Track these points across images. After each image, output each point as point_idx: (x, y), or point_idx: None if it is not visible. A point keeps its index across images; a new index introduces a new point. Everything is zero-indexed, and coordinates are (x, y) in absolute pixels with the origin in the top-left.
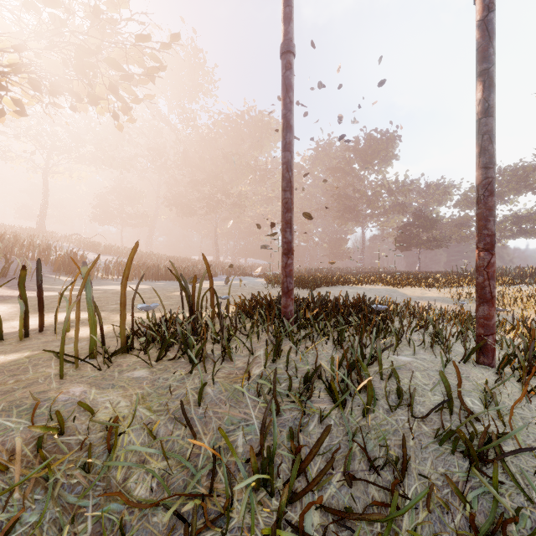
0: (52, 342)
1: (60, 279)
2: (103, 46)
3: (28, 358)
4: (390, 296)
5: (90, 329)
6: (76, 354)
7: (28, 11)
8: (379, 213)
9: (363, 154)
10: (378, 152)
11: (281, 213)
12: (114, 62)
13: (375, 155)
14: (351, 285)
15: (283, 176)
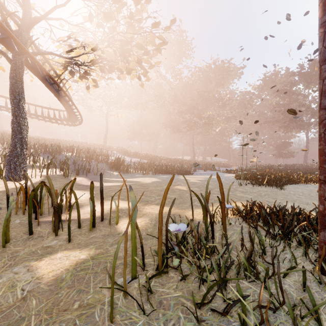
0: (107, 236)
1: (113, 173)
2: (134, 38)
3: (92, 259)
4: None
5: (134, 251)
6: (124, 284)
7: (98, 28)
8: None
9: (307, 76)
10: None
11: (319, 135)
12: (139, 45)
13: None
14: (313, 183)
15: (323, 92)
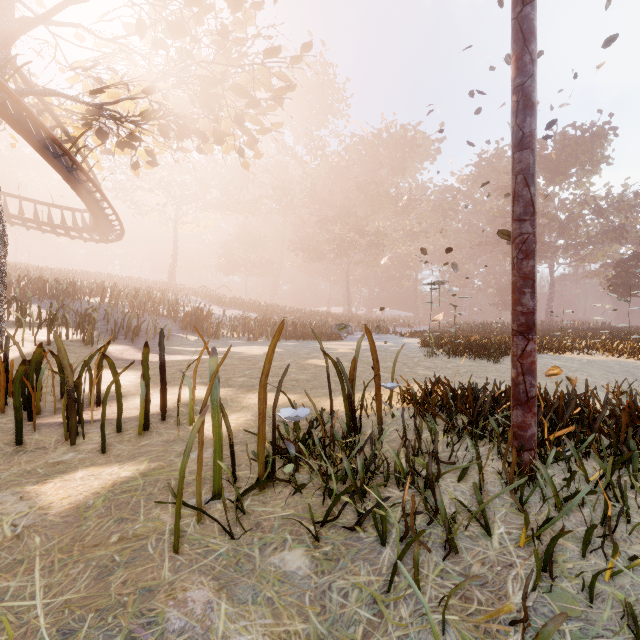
0: (173, 442)
1: (187, 338)
2: (229, 74)
3: (143, 476)
4: (631, 374)
5: (218, 452)
6: (198, 500)
7: (157, 50)
8: (579, 243)
9: (551, 162)
10: (576, 157)
11: (512, 261)
12: (240, 88)
13: (572, 161)
14: (552, 352)
15: (516, 195)
